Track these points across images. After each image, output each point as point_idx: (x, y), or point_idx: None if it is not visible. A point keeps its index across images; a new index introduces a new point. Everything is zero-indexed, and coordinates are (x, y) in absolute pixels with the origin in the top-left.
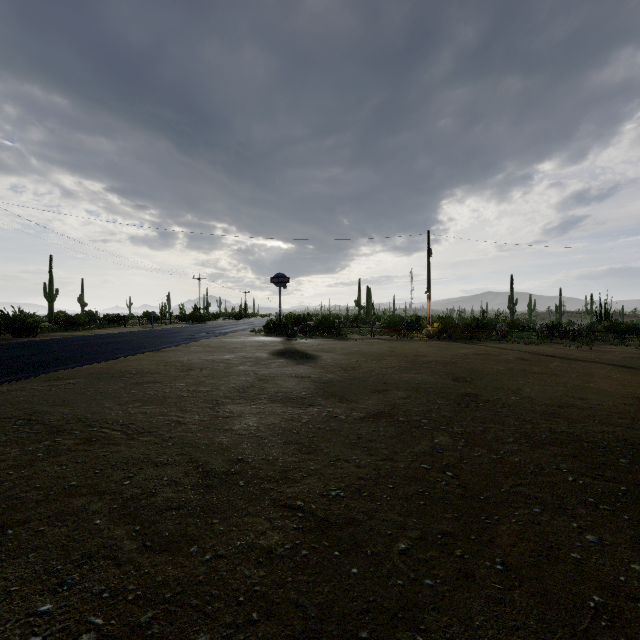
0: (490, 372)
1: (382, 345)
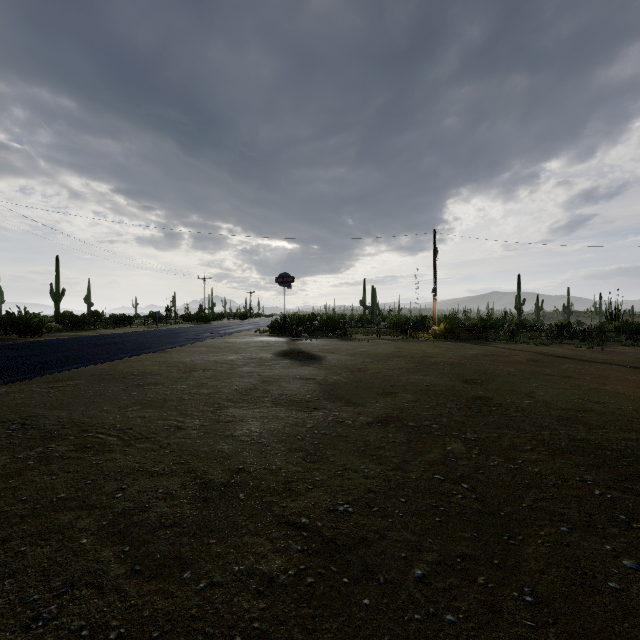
0: (500, 374)
1: (388, 346)
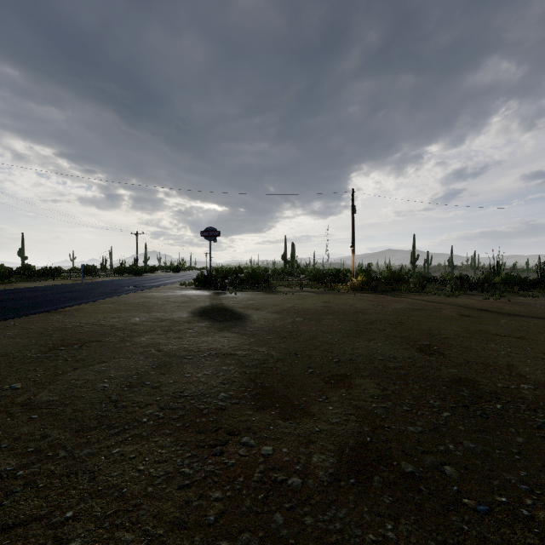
0: (450, 335)
1: (314, 299)
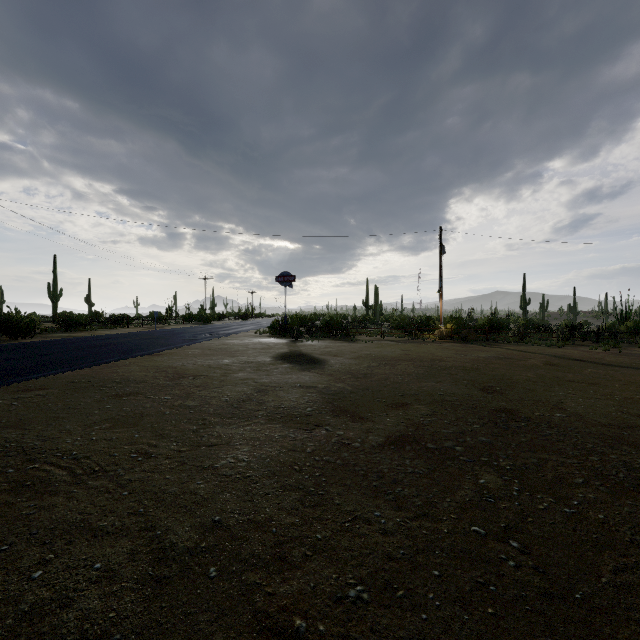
0: (520, 380)
1: (394, 347)
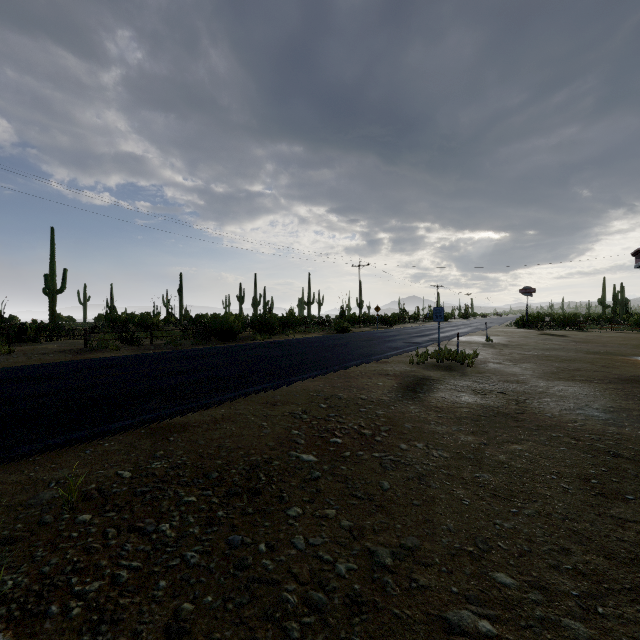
0: None
1: (616, 334)
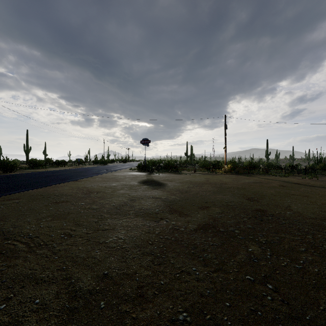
0: (267, 194)
1: (201, 177)
